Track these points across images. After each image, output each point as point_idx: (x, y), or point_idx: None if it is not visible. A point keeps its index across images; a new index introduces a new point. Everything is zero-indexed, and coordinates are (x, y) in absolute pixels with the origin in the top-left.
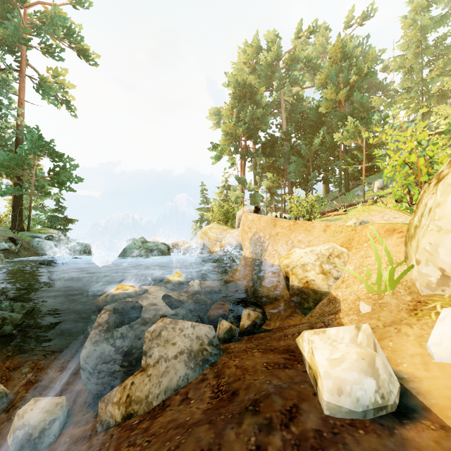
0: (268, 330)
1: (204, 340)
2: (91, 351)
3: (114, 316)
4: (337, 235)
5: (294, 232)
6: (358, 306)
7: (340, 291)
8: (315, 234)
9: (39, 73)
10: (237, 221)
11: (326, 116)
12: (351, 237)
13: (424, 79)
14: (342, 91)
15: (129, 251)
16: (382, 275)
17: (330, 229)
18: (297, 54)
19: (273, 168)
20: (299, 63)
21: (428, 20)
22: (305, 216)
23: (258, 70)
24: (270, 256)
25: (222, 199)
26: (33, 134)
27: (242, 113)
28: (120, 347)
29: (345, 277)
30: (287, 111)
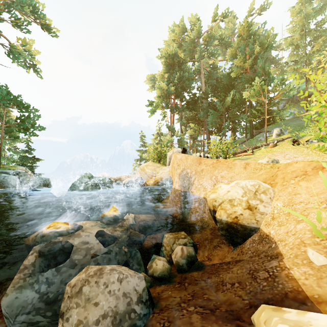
0: (201, 268)
1: (132, 297)
2: (13, 299)
3: (39, 260)
4: (257, 171)
5: (217, 169)
6: (305, 254)
7: (272, 229)
8: (236, 171)
9: (10, 42)
10: (168, 160)
11: (235, 80)
12: (274, 174)
13: (307, 54)
14: (248, 60)
15: (77, 185)
16: (325, 216)
17: (249, 166)
18: (213, 33)
19: (195, 120)
20: (214, 40)
21: (311, 9)
22: (221, 156)
23: (184, 45)
24: (196, 189)
25: (156, 144)
26: (1, 89)
27: (172, 77)
28: (45, 293)
29: (275, 214)
30: (205, 77)
